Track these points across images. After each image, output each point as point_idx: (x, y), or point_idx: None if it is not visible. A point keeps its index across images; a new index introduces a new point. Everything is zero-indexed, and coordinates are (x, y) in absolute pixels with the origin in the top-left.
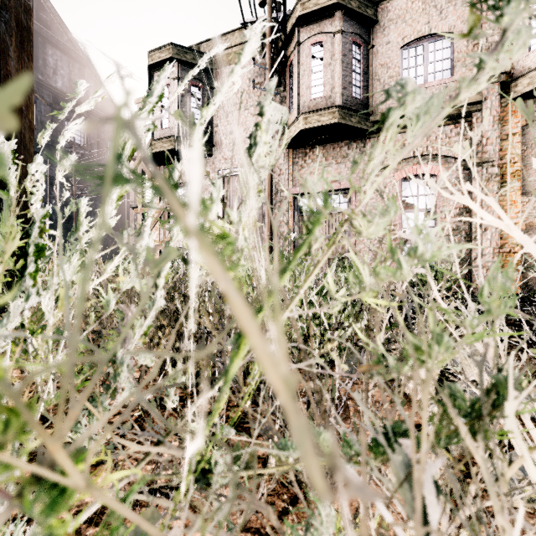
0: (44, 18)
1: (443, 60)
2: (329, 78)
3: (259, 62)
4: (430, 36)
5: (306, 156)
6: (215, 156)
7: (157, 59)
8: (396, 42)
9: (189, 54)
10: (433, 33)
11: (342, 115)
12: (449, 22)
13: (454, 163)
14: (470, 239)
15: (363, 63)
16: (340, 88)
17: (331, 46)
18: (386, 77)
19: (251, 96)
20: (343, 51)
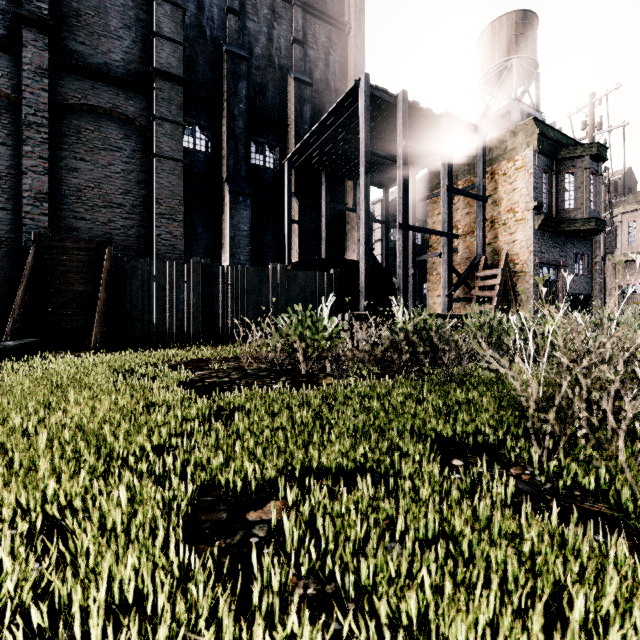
0: None
1: None
2: (639, 237)
3: None
4: None
5: (627, 266)
6: None
7: None
8: None
9: None
10: None
11: None
12: None
13: None
14: None
15: None
16: None
17: (639, 223)
18: None
19: None
20: None
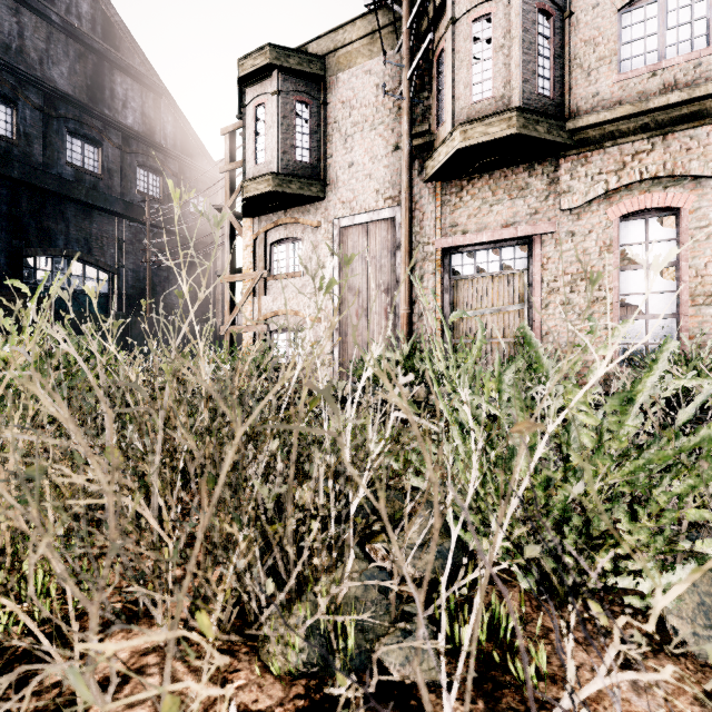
0: (112, 36)
1: (693, 22)
2: (501, 68)
3: (391, 59)
4: None
5: (463, 190)
6: (329, 199)
7: (249, 69)
8: (610, 2)
9: (293, 58)
10: None
11: (522, 123)
12: None
13: None
14: None
15: (555, 41)
16: (519, 81)
17: (504, 19)
18: (593, 59)
19: (380, 110)
20: (524, 24)
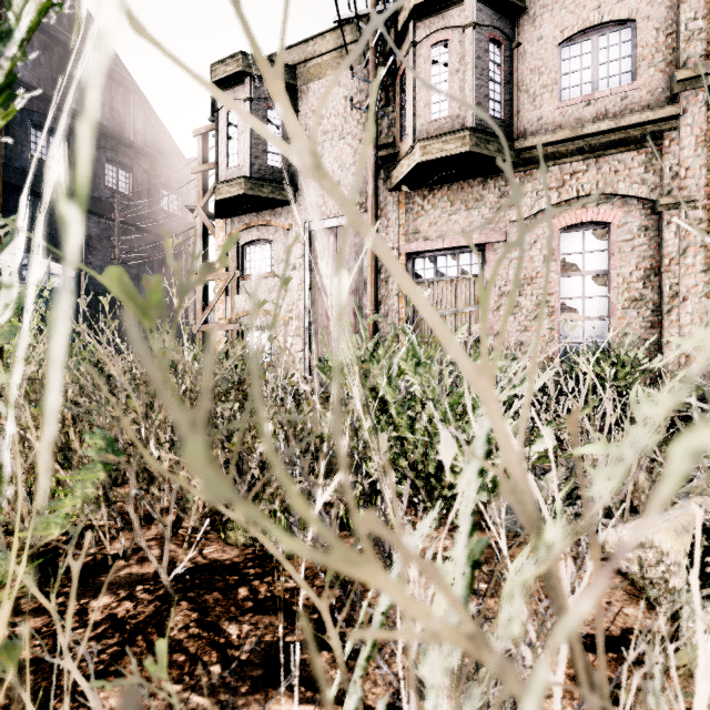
0: (79, 28)
1: (620, 60)
2: (457, 90)
3: (359, 73)
4: (602, 26)
5: (424, 200)
6: (300, 203)
7: (222, 75)
8: (552, 37)
9: None
10: (606, 22)
11: (475, 142)
12: (629, 4)
13: (637, 205)
14: (660, 314)
15: (505, 68)
16: (472, 103)
17: (459, 46)
18: (537, 87)
19: (348, 121)
20: (477, 52)
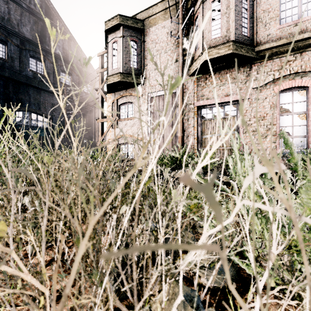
0: (49, 14)
1: None
2: (225, 23)
3: (174, 21)
4: None
5: (207, 80)
6: (145, 84)
7: (110, 26)
8: None
9: (129, 21)
10: None
11: (235, 48)
12: None
13: None
14: None
15: (250, 10)
16: (233, 28)
17: (226, 0)
18: (267, 18)
19: (169, 44)
20: (236, 2)
